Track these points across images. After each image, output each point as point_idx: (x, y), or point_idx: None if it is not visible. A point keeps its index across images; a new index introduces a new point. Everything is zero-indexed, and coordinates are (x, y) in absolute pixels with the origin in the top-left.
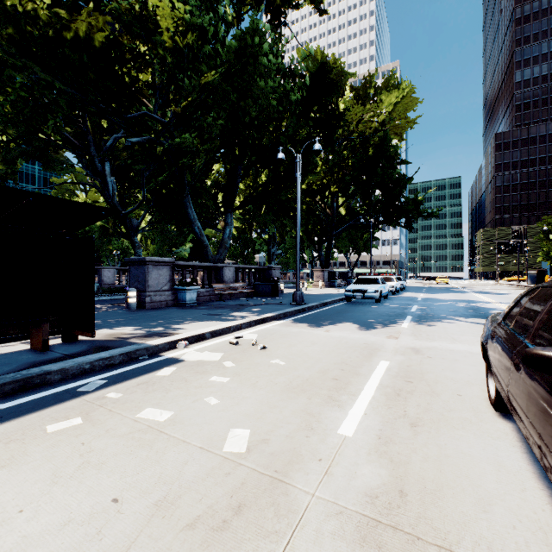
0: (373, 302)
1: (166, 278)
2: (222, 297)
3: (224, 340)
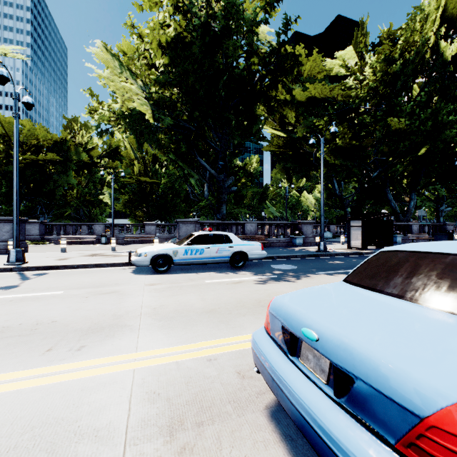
0: None
1: None
2: (411, 241)
3: None
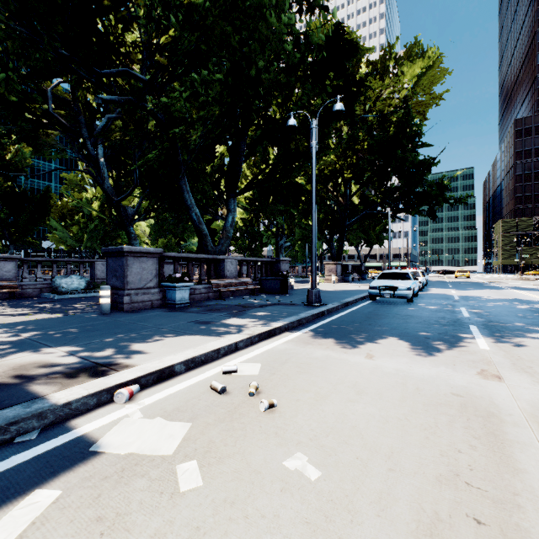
0: (404, 301)
1: (152, 272)
2: (223, 295)
3: (205, 377)
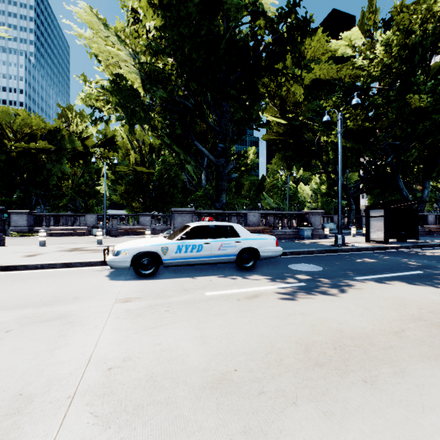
0: None
1: None
2: (427, 233)
3: None
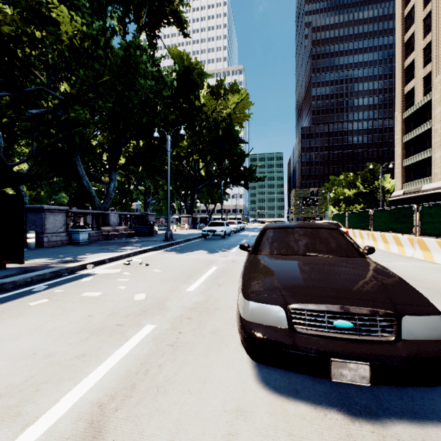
0: (221, 238)
1: (62, 222)
2: (109, 237)
3: (119, 263)
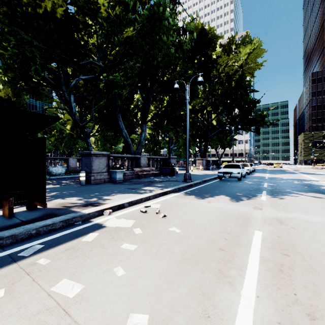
0: (236, 180)
1: (104, 164)
2: (140, 176)
3: (137, 208)
